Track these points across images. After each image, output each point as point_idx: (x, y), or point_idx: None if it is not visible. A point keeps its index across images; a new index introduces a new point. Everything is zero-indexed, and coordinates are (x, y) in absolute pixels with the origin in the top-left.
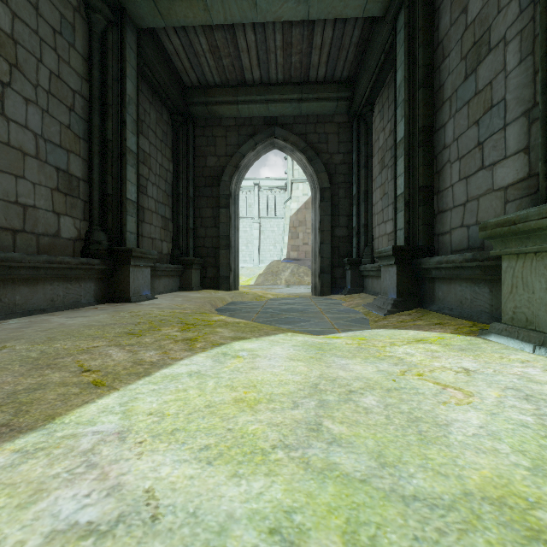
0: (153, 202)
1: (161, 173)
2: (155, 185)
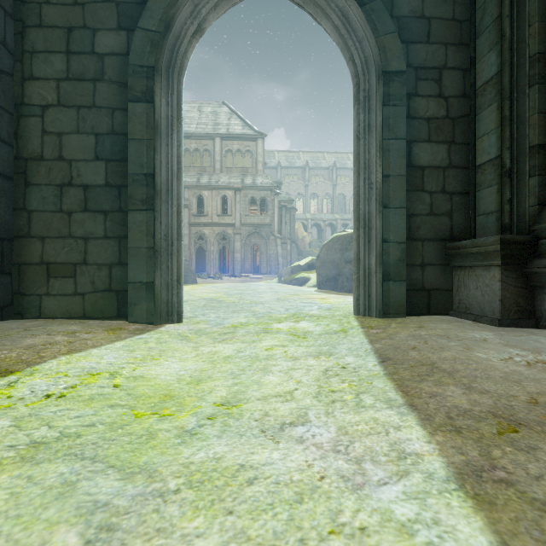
0: None
1: None
2: None
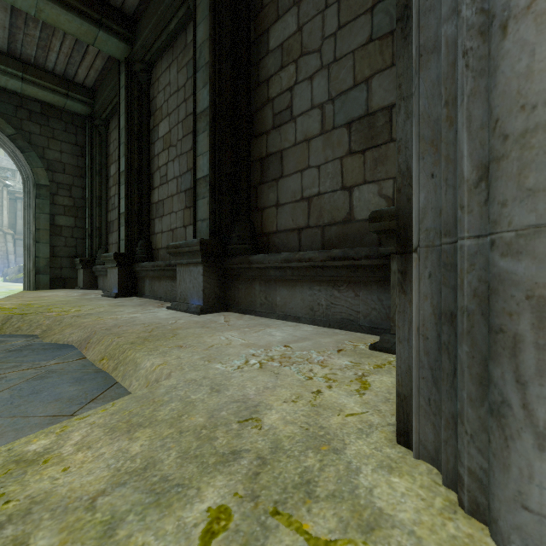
0: (315, 115)
1: (352, 10)
2: (324, 70)
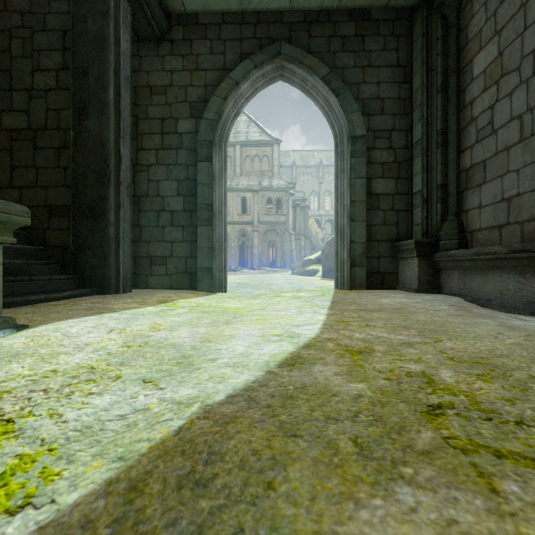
0: None
1: None
2: None
